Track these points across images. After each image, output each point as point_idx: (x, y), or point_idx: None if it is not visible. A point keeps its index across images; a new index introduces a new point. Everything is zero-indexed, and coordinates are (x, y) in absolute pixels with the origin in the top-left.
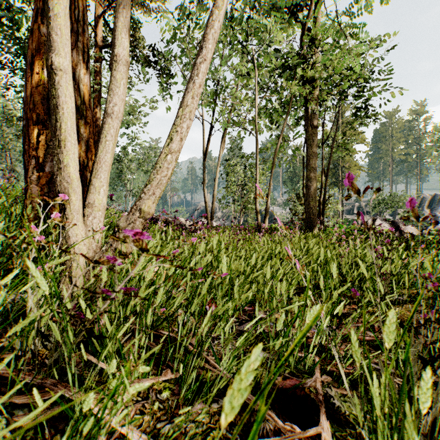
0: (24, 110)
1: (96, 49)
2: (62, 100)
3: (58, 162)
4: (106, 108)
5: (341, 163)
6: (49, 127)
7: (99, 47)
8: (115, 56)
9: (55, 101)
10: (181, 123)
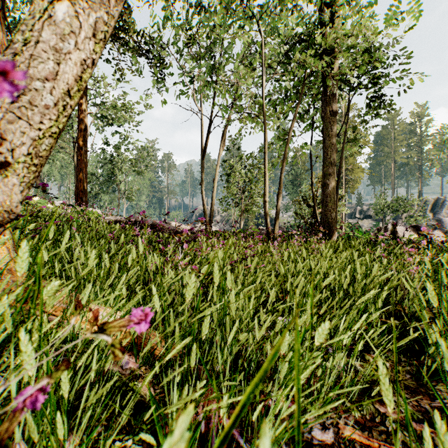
0: None
1: None
2: None
3: None
4: None
5: (344, 166)
6: None
7: None
8: None
9: None
10: None
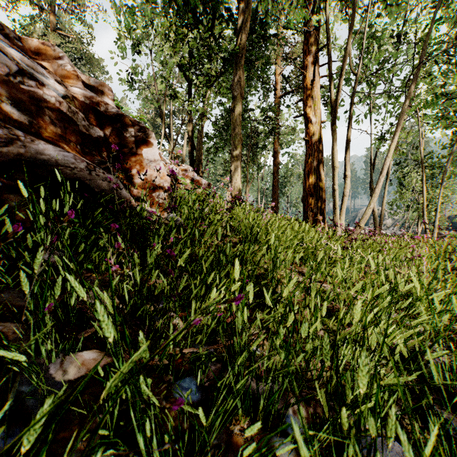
0: (304, 190)
1: (275, 100)
2: (337, 197)
3: (335, 214)
4: (344, 194)
5: None
6: (314, 196)
7: (277, 98)
8: (346, 175)
9: (335, 198)
10: (374, 199)
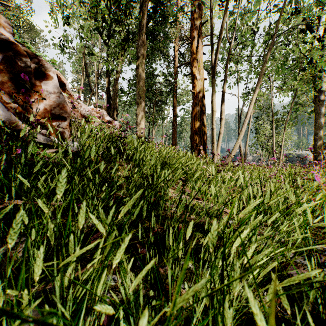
0: (191, 130)
1: (174, 69)
2: (214, 134)
3: (213, 147)
4: (219, 132)
5: None
6: (198, 134)
7: (176, 67)
8: (221, 118)
9: (213, 134)
10: (240, 135)
